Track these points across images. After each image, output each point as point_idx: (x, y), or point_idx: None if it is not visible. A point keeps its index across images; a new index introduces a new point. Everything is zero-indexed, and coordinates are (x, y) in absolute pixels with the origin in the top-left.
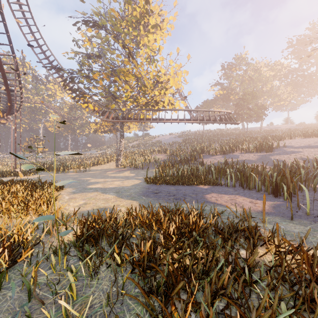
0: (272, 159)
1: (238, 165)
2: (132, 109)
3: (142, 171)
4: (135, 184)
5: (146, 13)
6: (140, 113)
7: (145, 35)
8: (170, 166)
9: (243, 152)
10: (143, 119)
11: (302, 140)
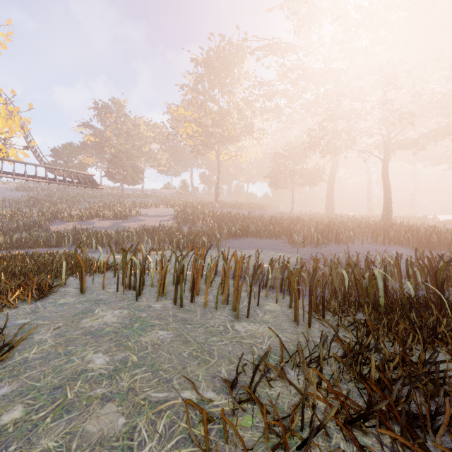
0: (116, 226)
1: (89, 231)
2: None
3: None
4: None
5: None
6: None
7: None
8: (1, 233)
9: (102, 219)
10: None
11: (161, 209)
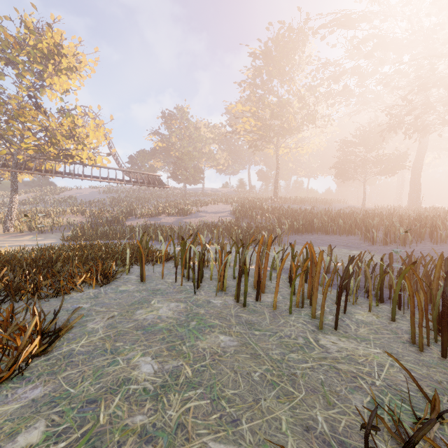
0: (179, 221)
1: (157, 226)
2: (32, 156)
3: (52, 235)
4: (51, 242)
5: (57, 54)
6: (46, 163)
7: (56, 74)
8: (89, 227)
9: (167, 216)
10: (50, 171)
11: (219, 206)
